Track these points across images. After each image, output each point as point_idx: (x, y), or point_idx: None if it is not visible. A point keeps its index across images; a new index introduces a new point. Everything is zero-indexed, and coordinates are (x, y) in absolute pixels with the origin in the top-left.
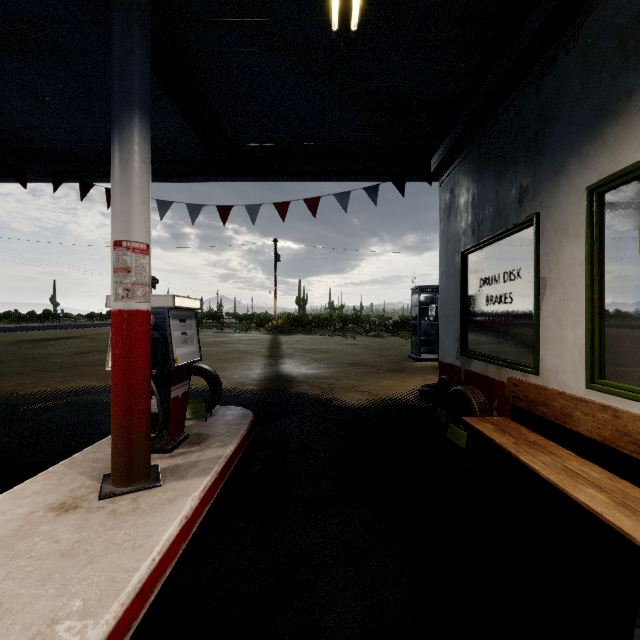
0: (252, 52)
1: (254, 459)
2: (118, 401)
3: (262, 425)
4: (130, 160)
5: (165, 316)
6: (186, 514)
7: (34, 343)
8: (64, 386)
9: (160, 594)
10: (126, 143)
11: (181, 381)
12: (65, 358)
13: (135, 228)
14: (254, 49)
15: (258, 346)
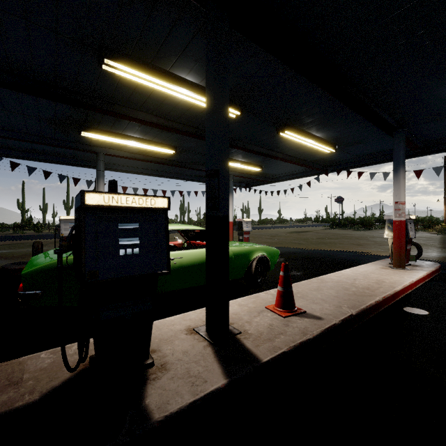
0: (443, 122)
1: (443, 276)
2: (396, 245)
3: (445, 270)
4: (400, 179)
5: (406, 222)
6: (423, 275)
7: (296, 233)
8: (331, 249)
9: (421, 285)
10: (399, 175)
11: (409, 244)
12: (316, 240)
13: (401, 197)
14: (444, 121)
15: (430, 241)
